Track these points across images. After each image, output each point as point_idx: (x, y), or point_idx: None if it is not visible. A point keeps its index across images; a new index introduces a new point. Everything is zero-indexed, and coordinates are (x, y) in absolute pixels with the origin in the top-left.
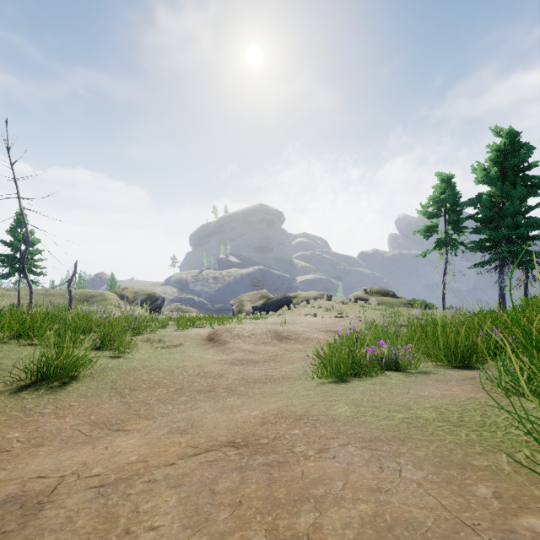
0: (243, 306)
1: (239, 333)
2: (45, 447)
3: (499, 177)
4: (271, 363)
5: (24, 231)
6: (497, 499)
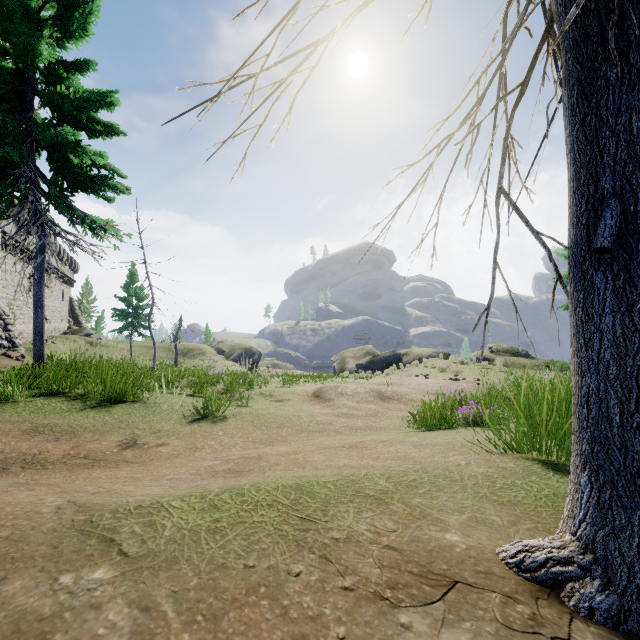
0: (345, 364)
1: (342, 392)
2: (233, 449)
3: None
4: (372, 418)
5: (135, 287)
6: (453, 454)
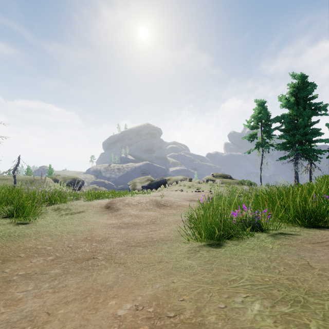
0: (136, 186)
1: (129, 202)
2: None
3: (295, 104)
4: (152, 225)
5: None
6: None
